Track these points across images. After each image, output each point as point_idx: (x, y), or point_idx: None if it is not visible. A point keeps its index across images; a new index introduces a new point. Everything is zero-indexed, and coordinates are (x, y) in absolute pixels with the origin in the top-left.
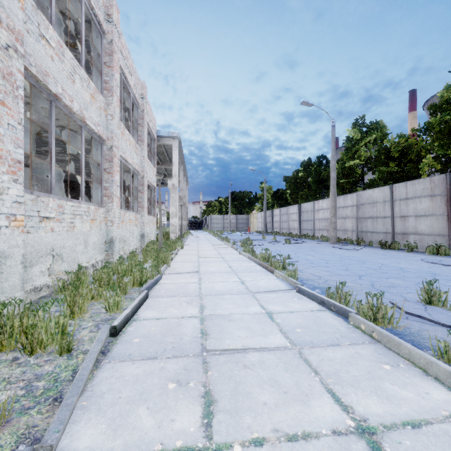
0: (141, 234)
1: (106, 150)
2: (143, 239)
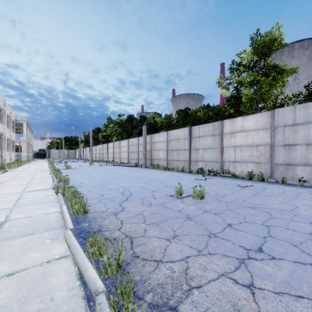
0: (10, 158)
1: (3, 137)
2: (11, 160)
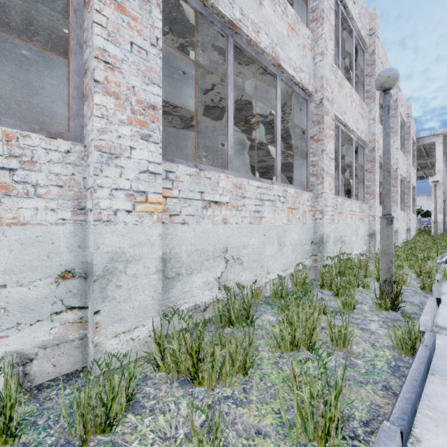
0: (406, 228)
1: (392, 172)
2: (408, 233)
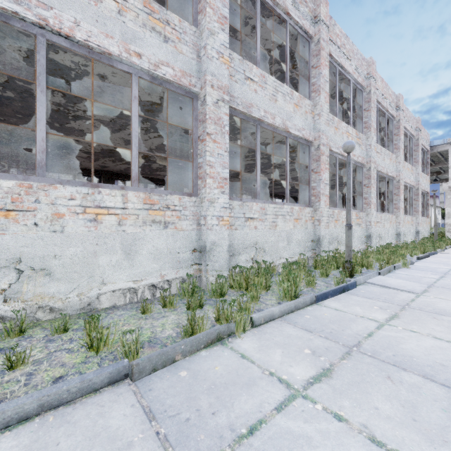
0: (415, 231)
1: (395, 182)
2: (417, 235)
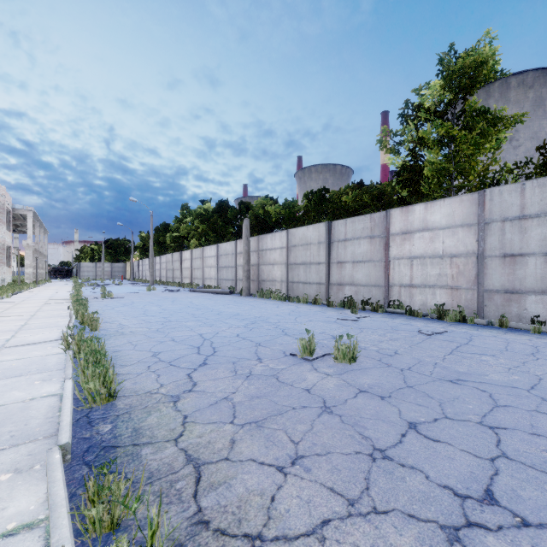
0: (2, 279)
1: None
2: (4, 282)
